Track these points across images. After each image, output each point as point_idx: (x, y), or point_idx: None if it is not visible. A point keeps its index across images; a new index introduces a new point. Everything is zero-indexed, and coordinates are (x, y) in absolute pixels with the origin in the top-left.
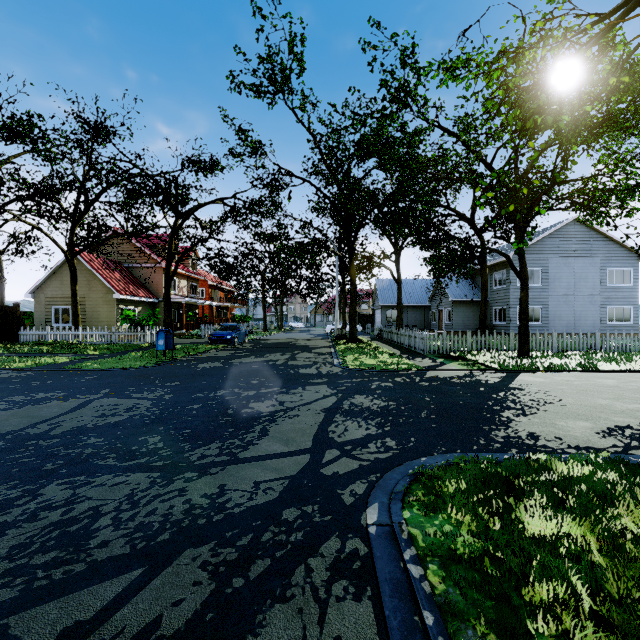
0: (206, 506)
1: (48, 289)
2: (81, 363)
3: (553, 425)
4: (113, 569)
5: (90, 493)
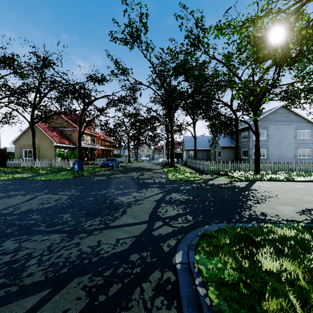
0: (89, 252)
1: (21, 140)
2: (35, 177)
3: (273, 208)
4: (33, 290)
5: (28, 245)
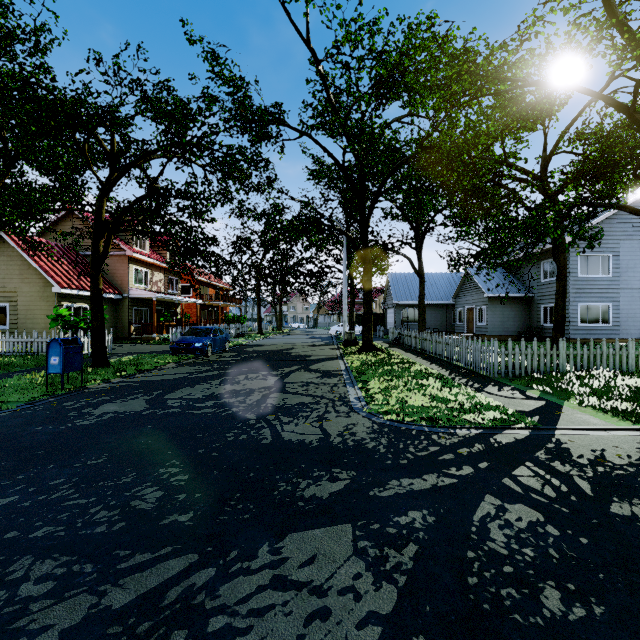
0: None
1: None
2: None
3: None
4: None
5: None
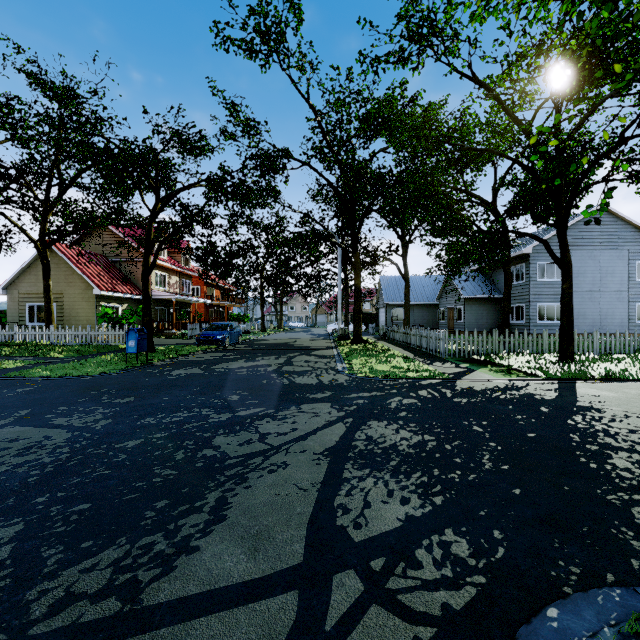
0: None
1: (22, 284)
2: (29, 369)
3: None
4: None
5: None
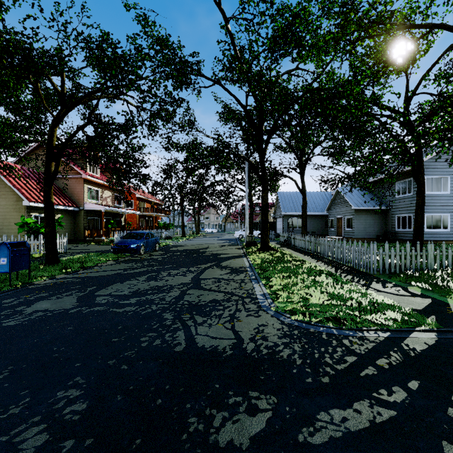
0: None
1: None
2: None
3: None
4: None
5: None
